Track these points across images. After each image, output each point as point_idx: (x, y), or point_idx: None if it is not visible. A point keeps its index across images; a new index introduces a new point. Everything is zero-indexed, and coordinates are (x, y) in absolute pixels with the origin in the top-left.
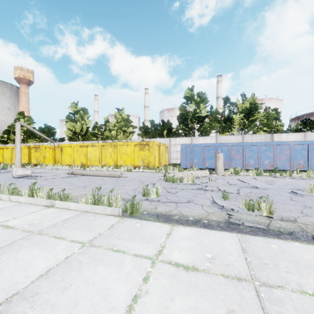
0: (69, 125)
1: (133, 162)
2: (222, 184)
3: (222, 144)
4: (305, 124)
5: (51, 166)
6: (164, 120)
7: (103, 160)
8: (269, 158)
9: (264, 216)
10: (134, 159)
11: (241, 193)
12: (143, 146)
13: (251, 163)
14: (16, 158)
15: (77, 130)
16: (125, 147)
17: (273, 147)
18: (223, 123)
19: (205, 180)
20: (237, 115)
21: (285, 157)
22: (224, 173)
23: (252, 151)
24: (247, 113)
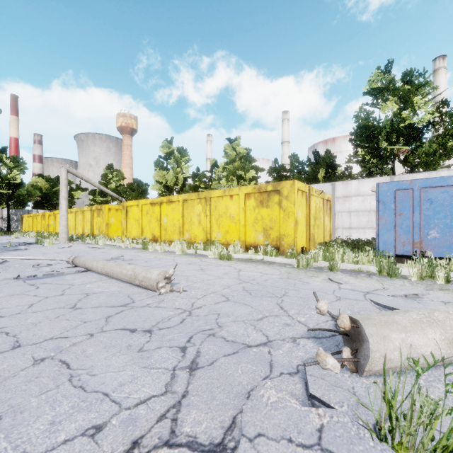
0: (158, 175)
1: (242, 234)
2: None
3: None
4: None
5: (103, 240)
6: (317, 152)
7: (186, 230)
8: None
9: None
10: (246, 227)
11: None
12: (267, 196)
13: None
14: (61, 226)
15: (168, 183)
16: (226, 202)
17: None
18: None
19: None
20: None
21: None
22: None
23: None
24: None
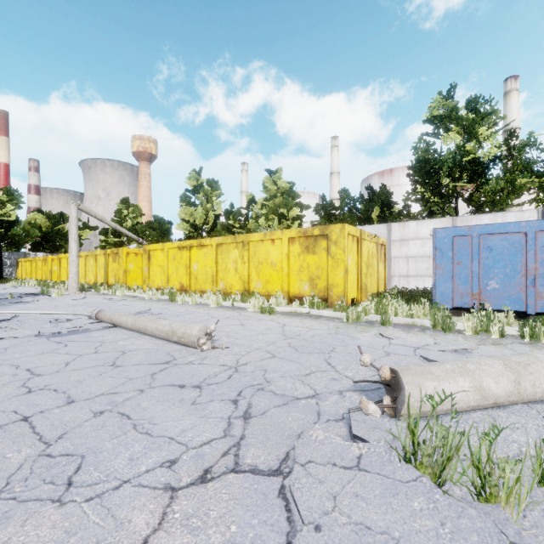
0: (184, 212)
1: (286, 284)
2: None
3: None
4: None
5: (122, 291)
6: (371, 187)
7: (221, 279)
8: None
9: None
10: (289, 276)
11: None
12: (314, 241)
13: None
14: (70, 273)
15: (197, 221)
16: (267, 247)
17: None
18: None
19: None
20: None
21: None
22: None
23: None
24: None
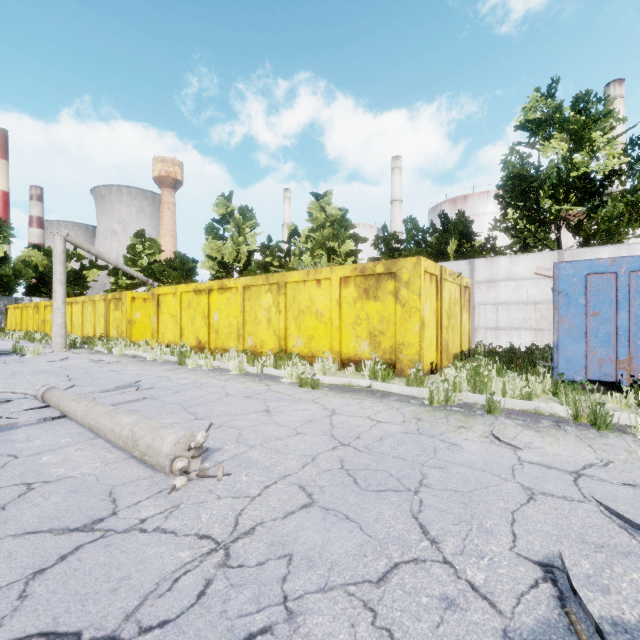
0: (210, 247)
1: (336, 342)
2: None
3: None
4: None
5: (120, 348)
6: (446, 214)
7: (249, 334)
8: None
9: None
10: (341, 331)
11: None
12: (376, 281)
13: None
14: (54, 325)
15: (226, 259)
16: (310, 290)
17: None
18: None
19: None
20: None
21: None
22: None
23: None
24: None
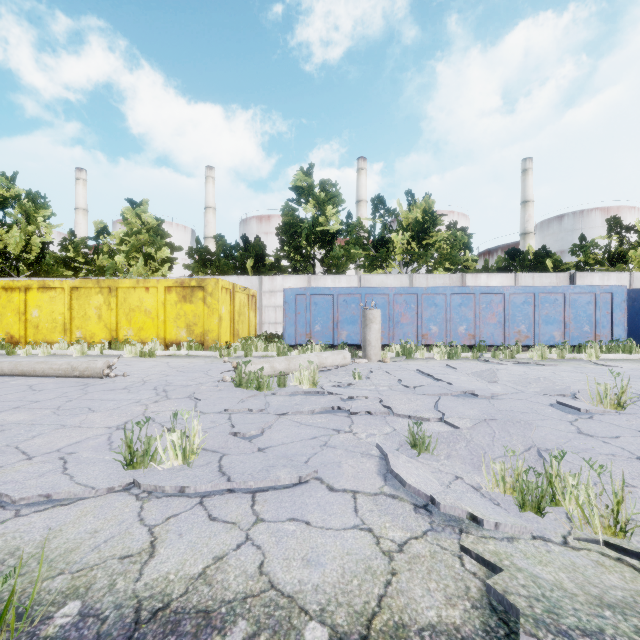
0: None
1: (162, 331)
2: (388, 386)
3: (374, 291)
4: (513, 260)
5: None
6: (247, 237)
7: (77, 328)
8: (466, 320)
9: (595, 543)
10: (166, 323)
11: (450, 419)
12: (191, 291)
13: (434, 331)
14: None
15: (11, 249)
16: (140, 294)
17: (474, 298)
18: (372, 249)
19: (344, 376)
20: (399, 233)
21: (496, 318)
22: (383, 355)
23: (436, 306)
24: (418, 231)
